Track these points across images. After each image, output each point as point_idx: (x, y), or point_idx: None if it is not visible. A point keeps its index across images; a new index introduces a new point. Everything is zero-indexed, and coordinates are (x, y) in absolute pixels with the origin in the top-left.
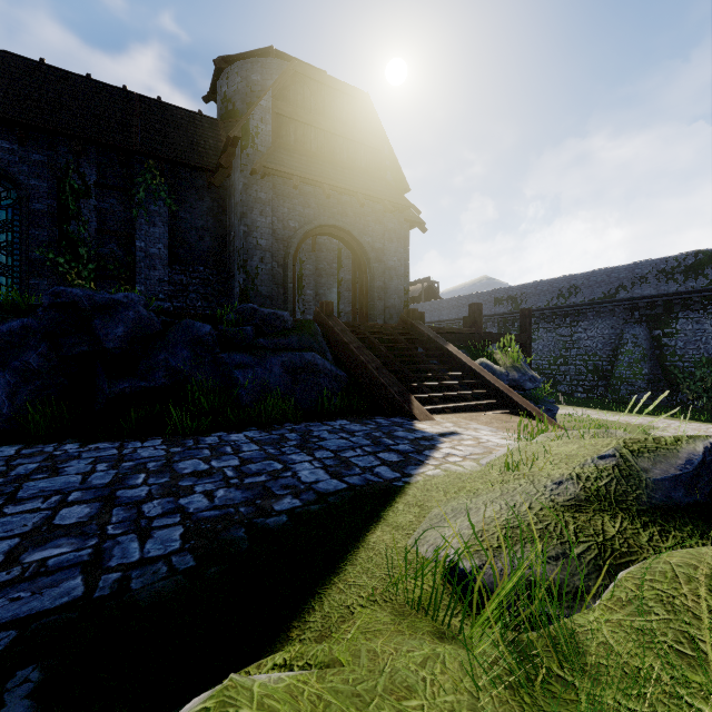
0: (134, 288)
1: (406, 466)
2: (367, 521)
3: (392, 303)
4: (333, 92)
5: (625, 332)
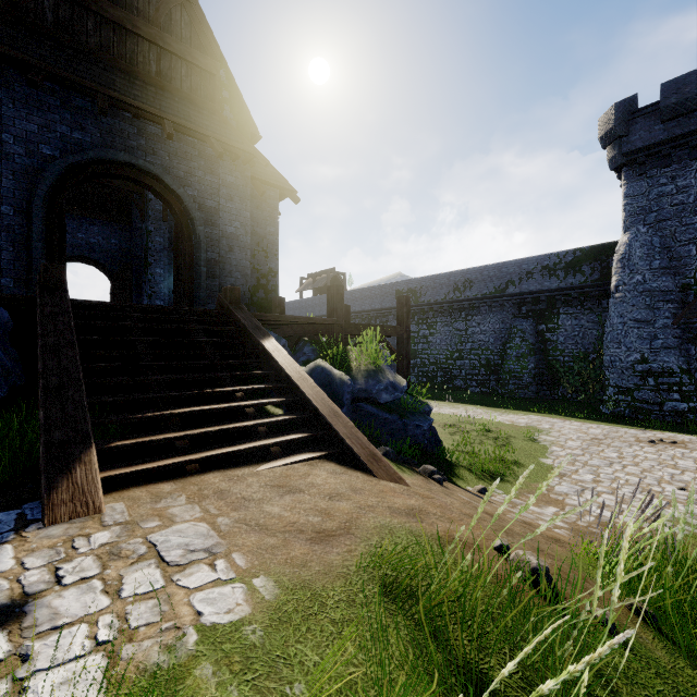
0: None
1: None
2: None
3: (232, 282)
4: None
5: (514, 326)
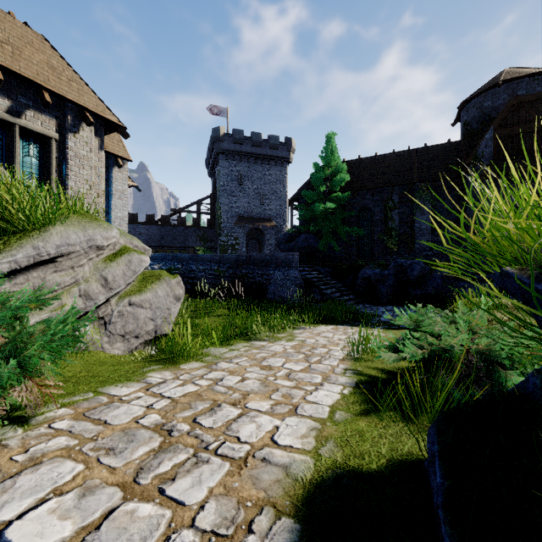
0: (414, 246)
1: None
2: None
3: None
4: None
5: None
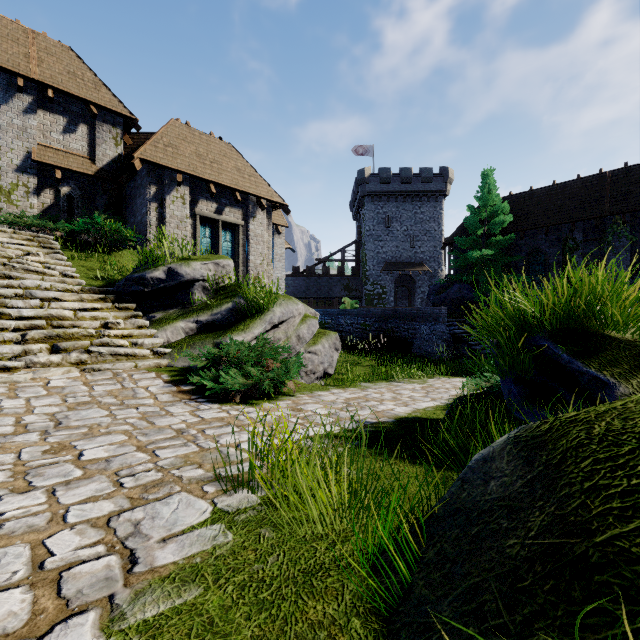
0: None
1: None
2: None
3: None
4: None
5: None
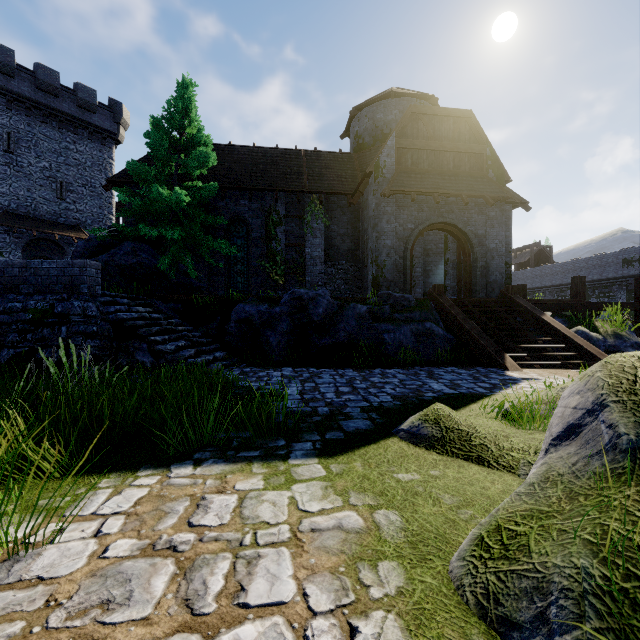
0: (304, 279)
1: (494, 389)
2: (469, 402)
3: (493, 278)
4: (441, 119)
5: None
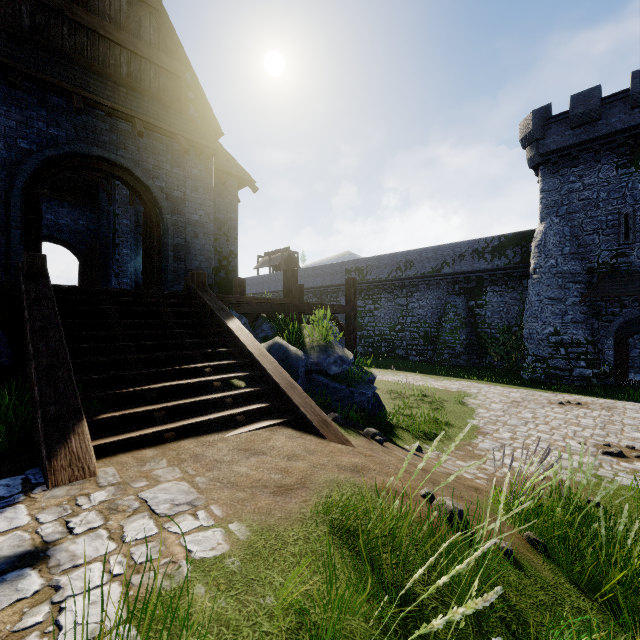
0: None
1: None
2: None
3: (197, 265)
4: None
5: (448, 302)
